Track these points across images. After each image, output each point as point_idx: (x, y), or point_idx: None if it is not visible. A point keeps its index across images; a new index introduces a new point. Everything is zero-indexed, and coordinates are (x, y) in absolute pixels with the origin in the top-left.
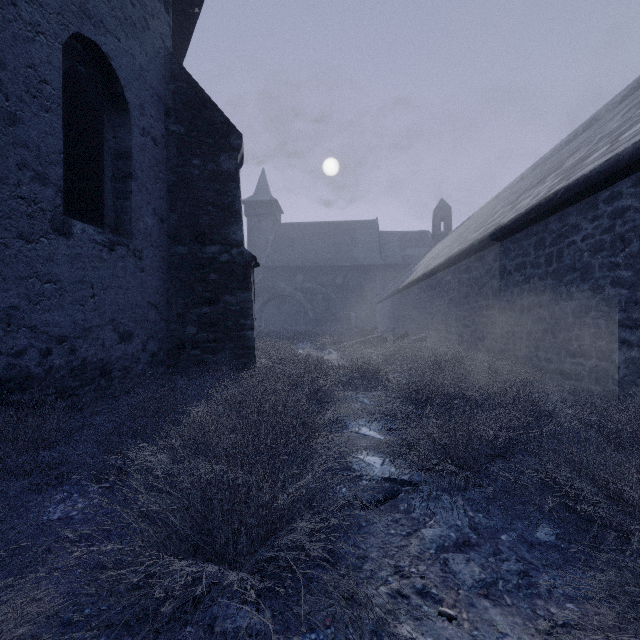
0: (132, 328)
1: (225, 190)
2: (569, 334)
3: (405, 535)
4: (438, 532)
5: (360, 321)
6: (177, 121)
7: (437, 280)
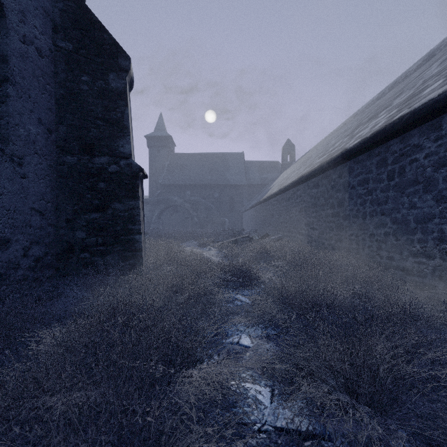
0: (9, 234)
1: (114, 106)
2: (411, 237)
3: None
4: None
5: (231, 224)
6: (65, 38)
7: (290, 194)
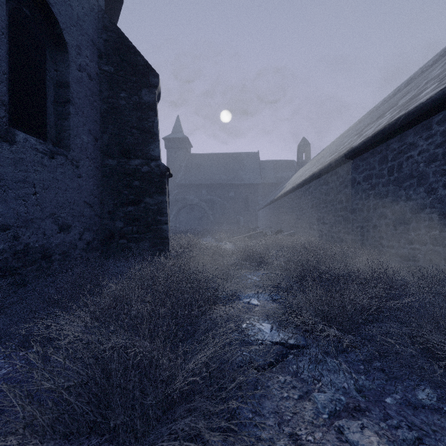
0: (70, 221)
1: (146, 117)
2: (407, 226)
3: (297, 398)
4: (329, 396)
5: (246, 223)
6: (108, 62)
7: (302, 191)
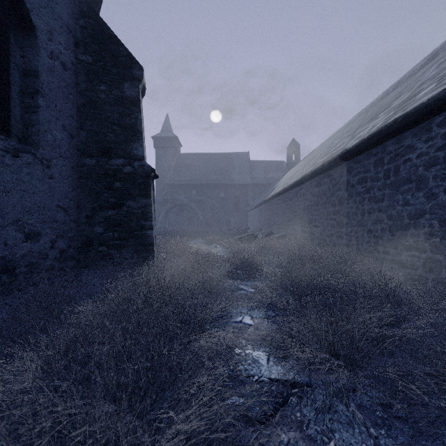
0: (39, 228)
1: (128, 113)
2: (405, 232)
3: None
4: None
5: (237, 223)
6: (85, 52)
7: (294, 193)
